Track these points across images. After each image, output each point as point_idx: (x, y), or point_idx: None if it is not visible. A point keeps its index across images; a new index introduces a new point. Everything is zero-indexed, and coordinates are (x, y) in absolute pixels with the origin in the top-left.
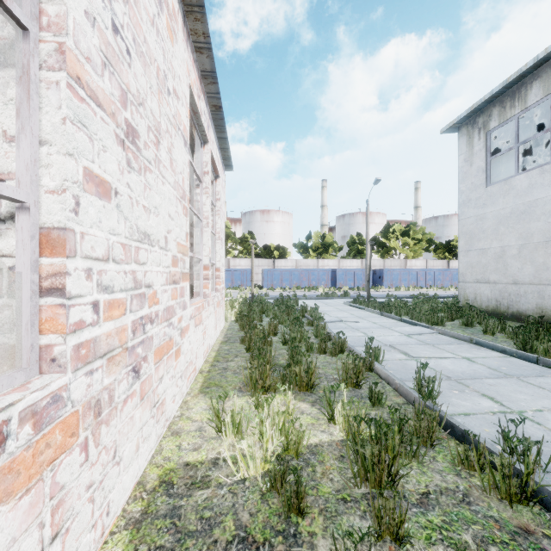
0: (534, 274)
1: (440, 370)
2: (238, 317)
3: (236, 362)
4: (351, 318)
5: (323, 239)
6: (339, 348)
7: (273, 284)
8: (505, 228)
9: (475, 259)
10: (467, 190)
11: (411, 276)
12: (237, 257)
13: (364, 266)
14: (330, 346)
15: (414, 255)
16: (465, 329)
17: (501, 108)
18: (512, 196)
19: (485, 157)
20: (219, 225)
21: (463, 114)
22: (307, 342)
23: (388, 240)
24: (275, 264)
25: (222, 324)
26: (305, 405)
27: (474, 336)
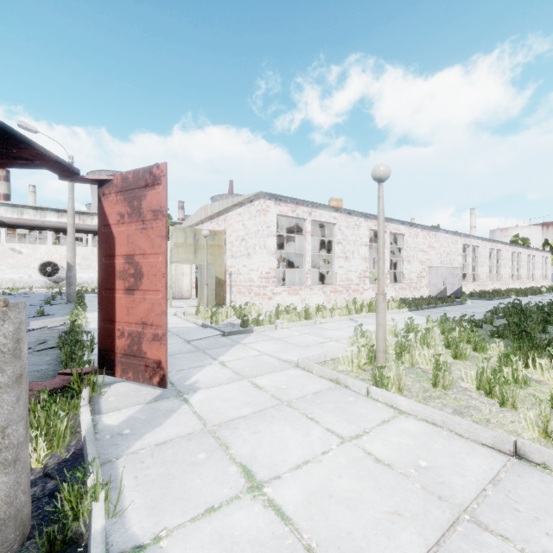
0: None
1: None
2: None
3: None
4: None
5: None
6: None
7: None
8: None
9: None
10: None
11: None
12: None
13: None
14: None
15: None
16: None
17: None
18: None
19: None
20: (548, 267)
21: None
22: None
23: None
24: None
25: None
26: None
27: None
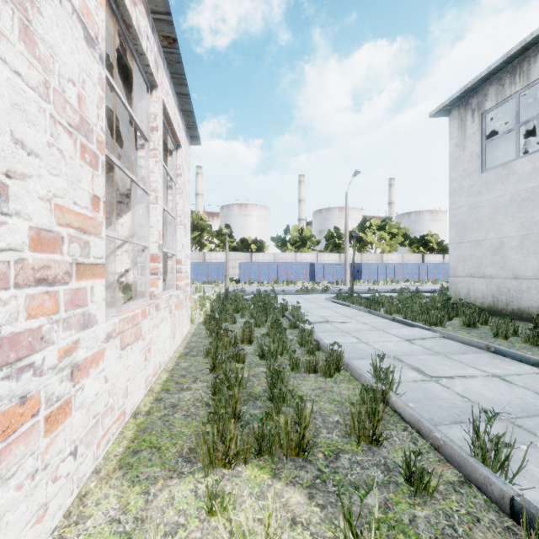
0: (538, 267)
1: (477, 400)
2: (206, 318)
3: (192, 392)
4: (338, 318)
5: (301, 233)
6: (334, 365)
7: (250, 278)
8: (504, 217)
9: (468, 252)
10: (458, 177)
11: (389, 270)
12: (213, 251)
13: (342, 260)
14: (322, 362)
15: (390, 249)
16: (469, 330)
17: (499, 86)
18: (512, 182)
19: (480, 140)
20: (180, 207)
21: (455, 94)
22: (292, 357)
23: (365, 234)
24: (252, 258)
25: (186, 328)
26: (296, 495)
27: (485, 340)
